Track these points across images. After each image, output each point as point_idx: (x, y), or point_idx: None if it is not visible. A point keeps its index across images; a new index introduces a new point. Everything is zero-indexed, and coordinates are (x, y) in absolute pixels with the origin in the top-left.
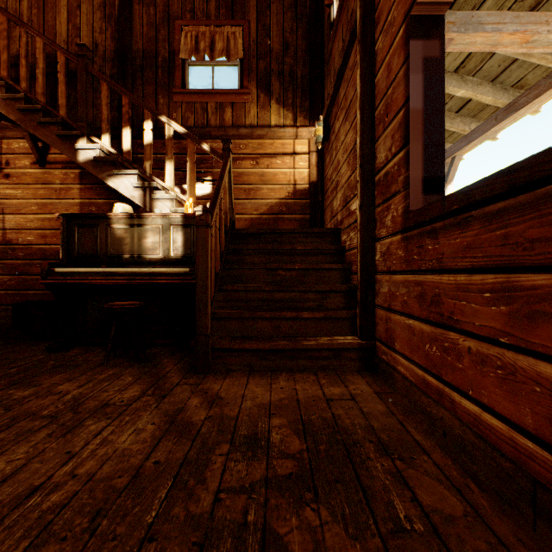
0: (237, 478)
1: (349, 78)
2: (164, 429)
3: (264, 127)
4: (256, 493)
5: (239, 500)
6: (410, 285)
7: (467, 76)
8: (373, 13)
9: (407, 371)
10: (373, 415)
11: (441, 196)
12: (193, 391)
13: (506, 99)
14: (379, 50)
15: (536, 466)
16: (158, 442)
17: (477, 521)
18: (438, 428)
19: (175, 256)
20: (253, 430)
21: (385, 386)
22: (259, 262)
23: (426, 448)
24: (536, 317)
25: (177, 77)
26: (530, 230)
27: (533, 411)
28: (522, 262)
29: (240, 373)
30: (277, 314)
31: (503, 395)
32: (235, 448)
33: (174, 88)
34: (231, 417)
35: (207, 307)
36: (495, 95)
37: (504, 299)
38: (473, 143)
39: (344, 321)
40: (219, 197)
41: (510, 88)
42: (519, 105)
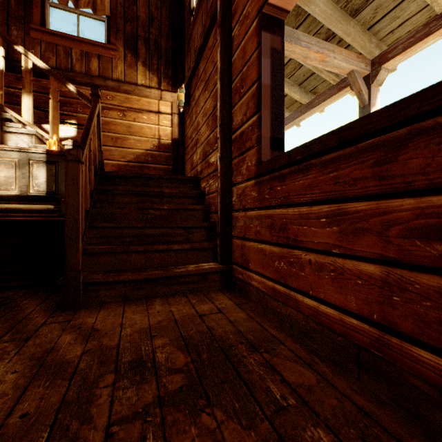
0: (128, 405)
1: (209, 56)
2: (30, 375)
3: (131, 84)
4: (151, 415)
5: (134, 428)
6: (262, 218)
7: (285, 77)
8: (230, 6)
9: (260, 284)
10: (238, 322)
11: (282, 152)
12: (64, 328)
13: (307, 99)
14: (236, 36)
15: (358, 335)
16: (23, 392)
17: (326, 384)
18: (286, 323)
19: (36, 193)
20: (137, 355)
21: (242, 299)
22: (129, 202)
23: (281, 340)
24: (358, 232)
25: (35, 13)
26: (354, 172)
27: (356, 298)
28: (348, 195)
29: (115, 304)
30: (150, 247)
31: (335, 290)
32: (121, 377)
33: (31, 23)
34: (112, 347)
35: (78, 242)
36: (301, 95)
37: (335, 222)
38: (287, 126)
39: (207, 250)
40: (89, 136)
41: (309, 92)
42: (314, 104)
